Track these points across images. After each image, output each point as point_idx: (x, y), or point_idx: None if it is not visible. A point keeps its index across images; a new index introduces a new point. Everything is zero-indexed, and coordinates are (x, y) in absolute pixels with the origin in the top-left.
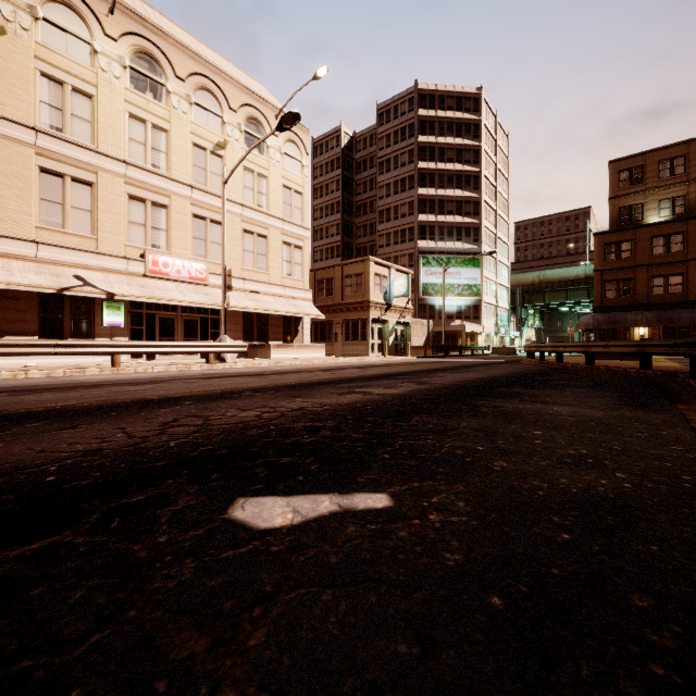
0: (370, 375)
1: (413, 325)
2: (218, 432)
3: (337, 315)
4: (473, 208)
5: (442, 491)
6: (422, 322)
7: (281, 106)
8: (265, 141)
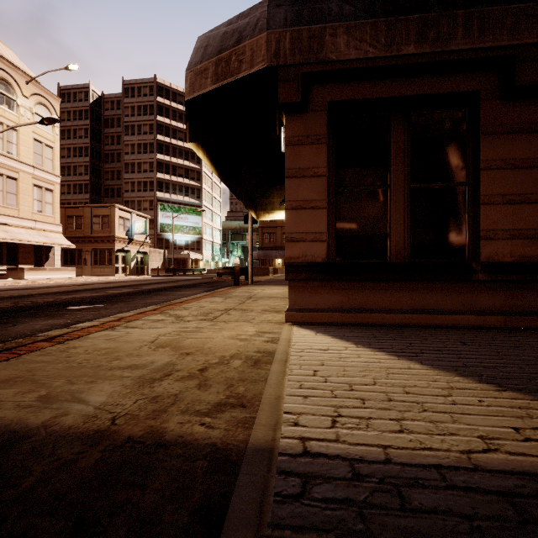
0: (111, 286)
1: (153, 253)
2: (43, 303)
3: (87, 245)
4: (197, 175)
5: (119, 304)
6: (160, 251)
7: (31, 72)
8: (16, 100)
